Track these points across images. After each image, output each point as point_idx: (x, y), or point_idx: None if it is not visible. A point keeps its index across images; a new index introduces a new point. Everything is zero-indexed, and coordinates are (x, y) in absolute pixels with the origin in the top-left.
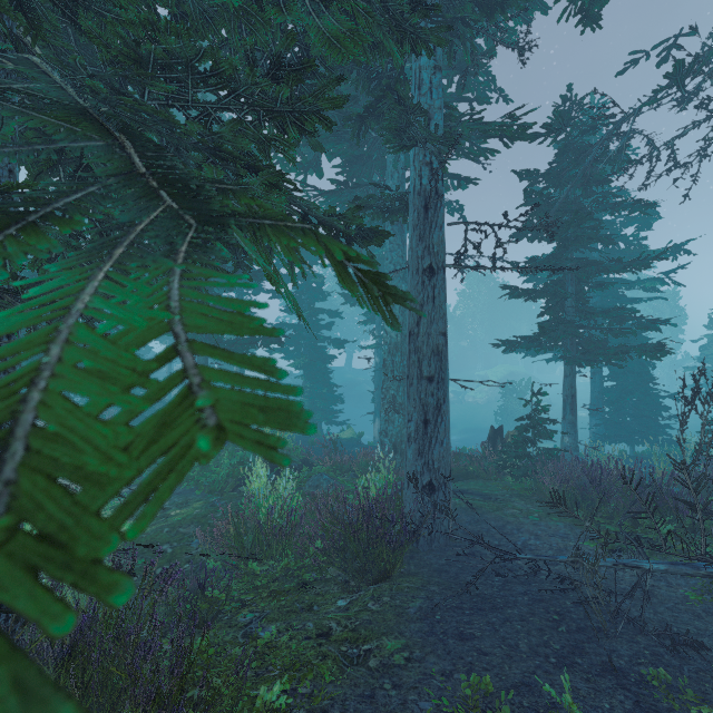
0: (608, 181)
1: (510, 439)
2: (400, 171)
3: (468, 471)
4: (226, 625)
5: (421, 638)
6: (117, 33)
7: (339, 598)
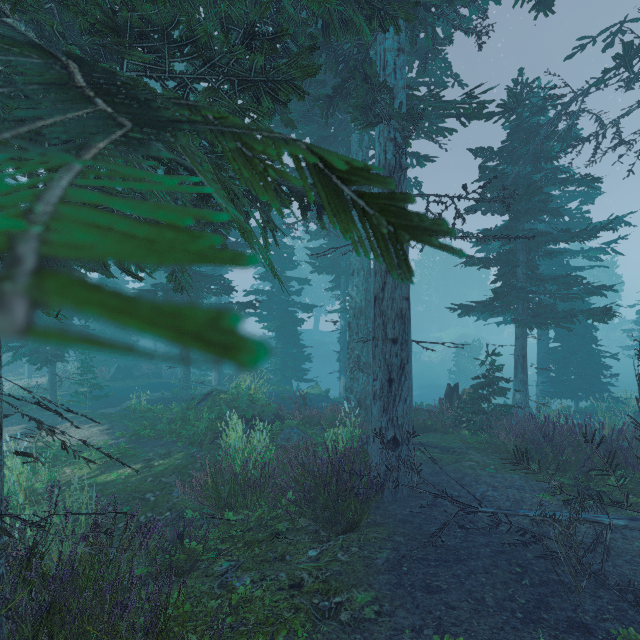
0: (557, 157)
1: (466, 396)
2: (364, 149)
3: (426, 425)
4: (203, 574)
5: (390, 591)
6: (93, 0)
7: (310, 548)
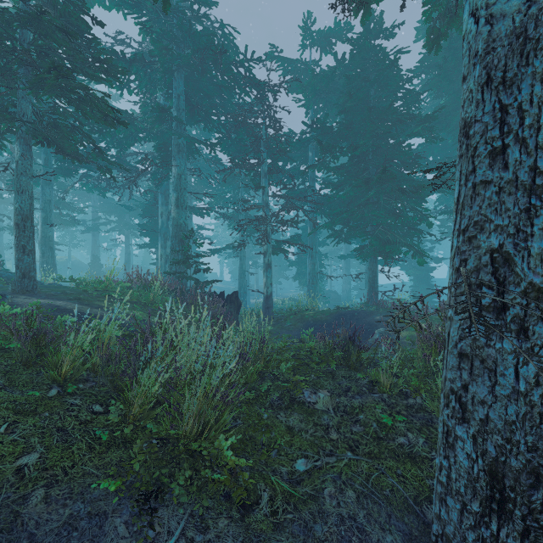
0: None
1: None
2: None
3: None
4: None
5: None
6: None
7: None
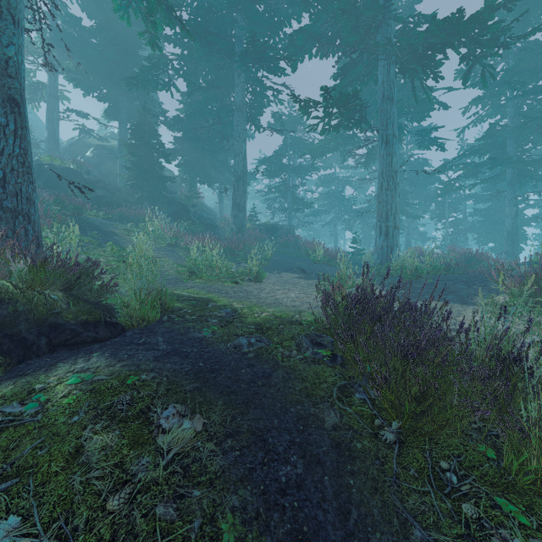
0: None
1: None
2: None
3: None
4: None
5: None
6: None
7: None
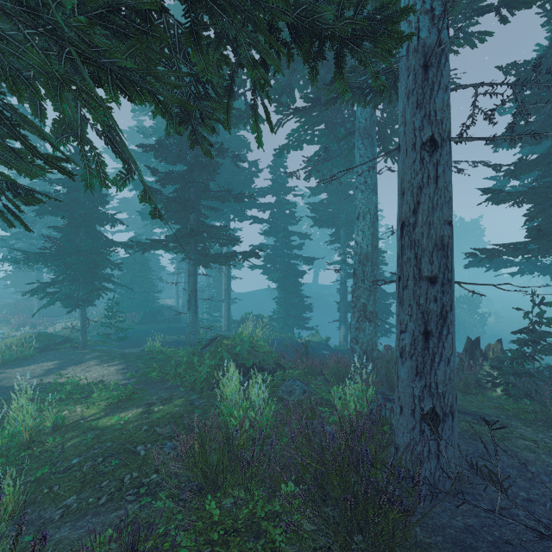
0: None
1: (492, 352)
2: None
3: None
4: None
5: None
6: None
7: None
